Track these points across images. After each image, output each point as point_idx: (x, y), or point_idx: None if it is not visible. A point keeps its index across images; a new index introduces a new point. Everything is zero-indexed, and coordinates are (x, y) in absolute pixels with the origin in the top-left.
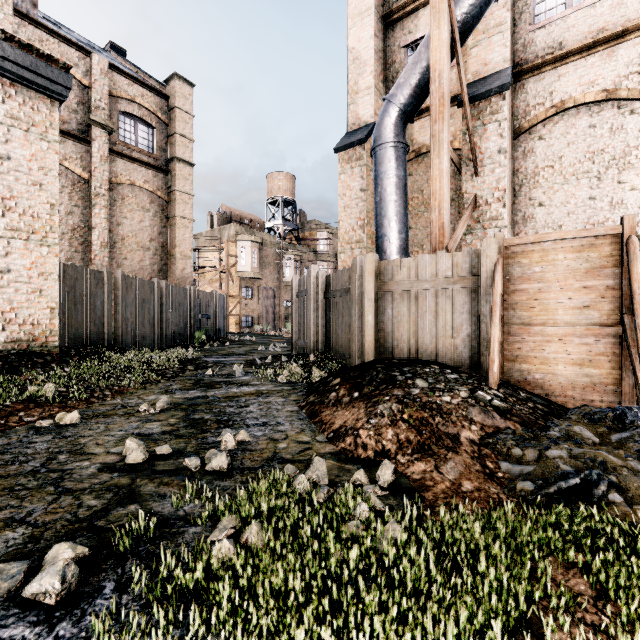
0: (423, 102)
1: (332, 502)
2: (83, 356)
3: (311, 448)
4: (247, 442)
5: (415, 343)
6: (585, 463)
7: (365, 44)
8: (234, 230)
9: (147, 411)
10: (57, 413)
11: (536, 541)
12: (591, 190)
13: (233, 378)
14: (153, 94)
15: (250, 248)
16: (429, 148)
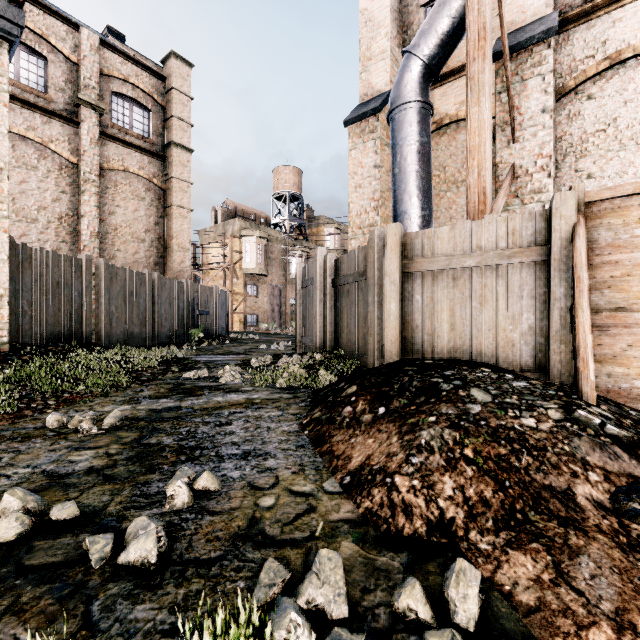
0: (450, 54)
1: None
2: (38, 354)
3: (315, 508)
4: (211, 493)
5: (453, 338)
6: None
7: (379, 3)
8: (238, 225)
9: (86, 431)
10: None
11: None
12: None
13: (221, 382)
14: (149, 74)
15: (255, 244)
16: (453, 118)
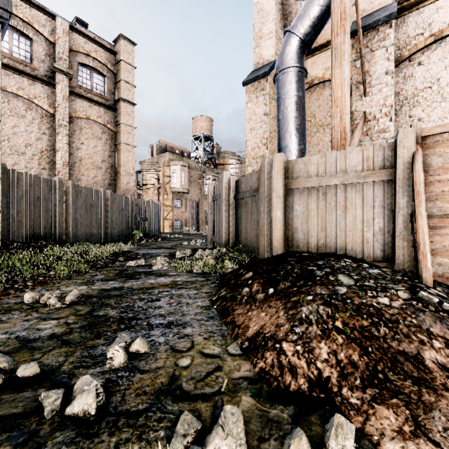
0: (319, 33)
1: None
2: (22, 249)
3: (221, 368)
4: (142, 355)
5: (323, 237)
6: None
7: None
8: (168, 157)
9: (52, 306)
10: None
11: None
12: None
13: (154, 269)
14: (104, 50)
15: (180, 170)
16: (320, 79)
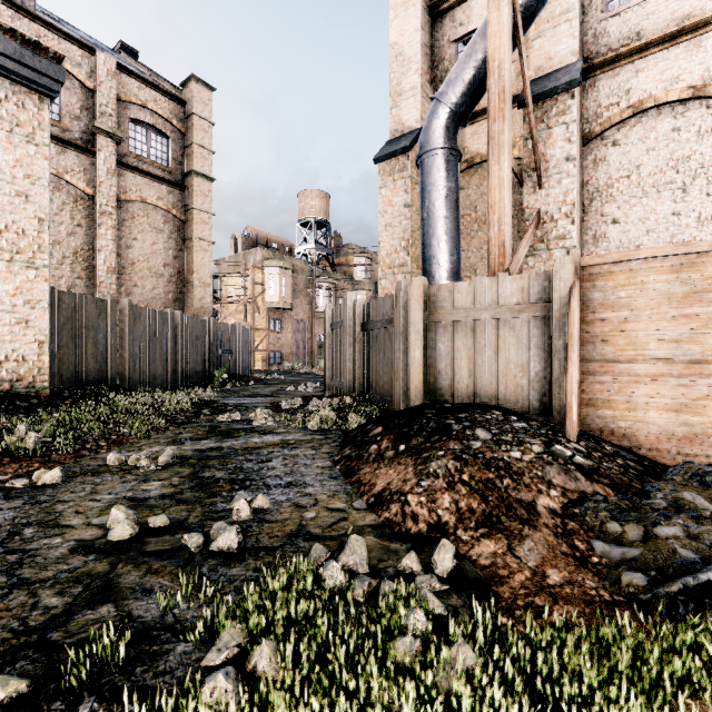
0: (478, 102)
1: (375, 606)
2: (78, 399)
3: (347, 519)
4: (266, 510)
5: (472, 384)
6: (711, 547)
7: (409, 38)
8: (261, 255)
9: (146, 467)
10: (36, 470)
11: (675, 680)
12: (675, 204)
13: (255, 425)
14: (167, 99)
15: (279, 275)
16: (483, 157)
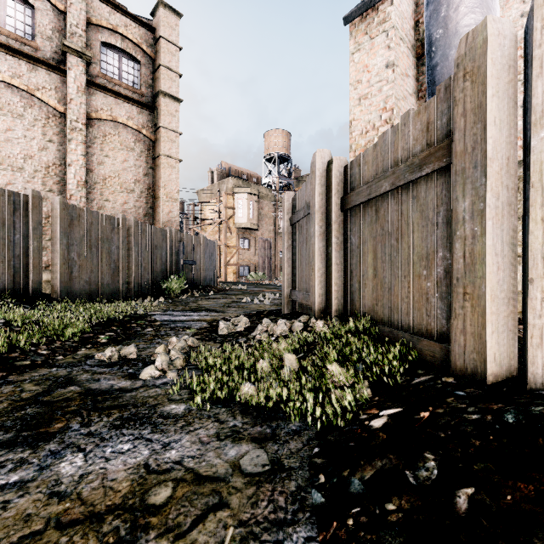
0: None
1: None
2: None
3: None
4: None
5: None
6: None
7: None
8: (231, 183)
9: None
10: None
11: None
12: None
13: (142, 378)
14: (137, 25)
15: (247, 200)
16: None
